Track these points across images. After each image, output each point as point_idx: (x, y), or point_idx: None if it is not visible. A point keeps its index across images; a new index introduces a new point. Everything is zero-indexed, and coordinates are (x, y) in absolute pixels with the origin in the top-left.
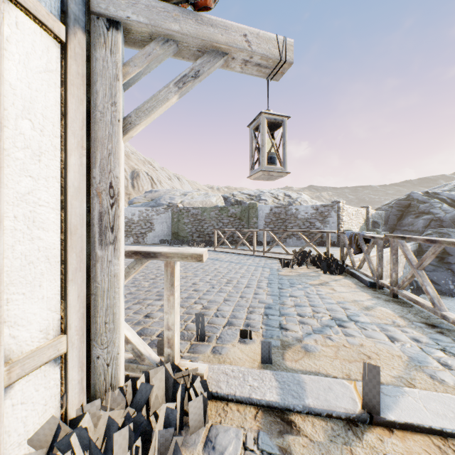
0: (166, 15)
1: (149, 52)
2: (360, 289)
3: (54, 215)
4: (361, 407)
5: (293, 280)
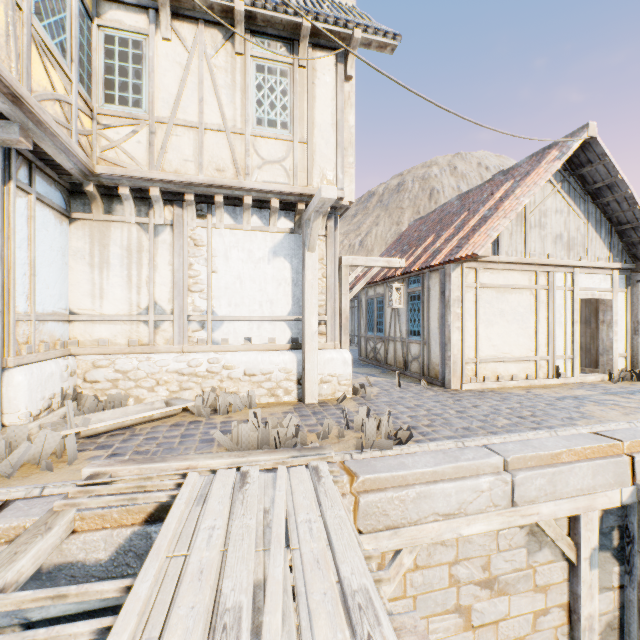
0: None
1: None
2: None
3: (623, 328)
4: None
5: None
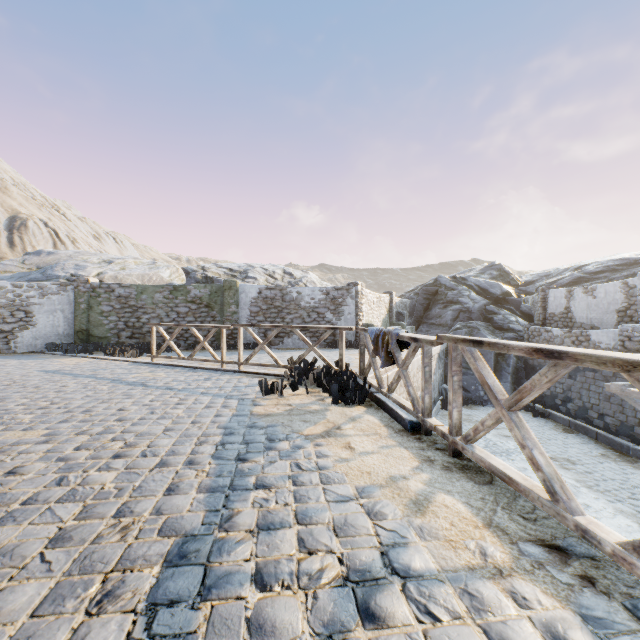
0: None
1: None
2: (396, 440)
3: None
4: None
5: (275, 428)
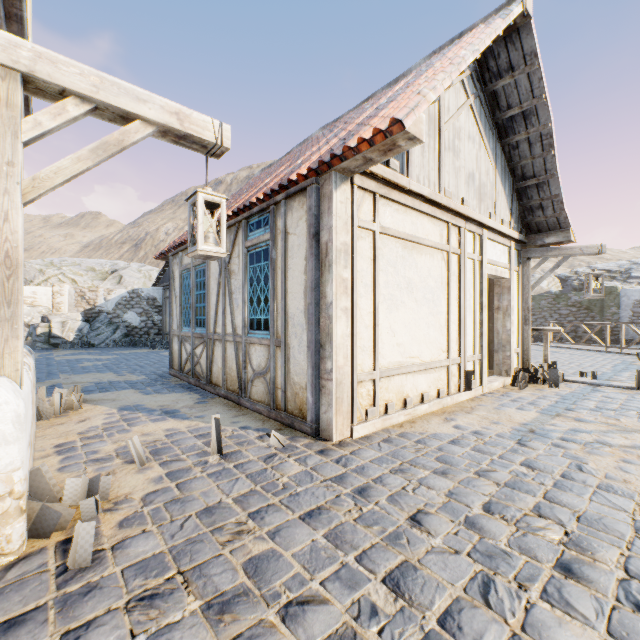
0: (547, 251)
1: (540, 263)
2: None
3: (516, 317)
4: (634, 386)
5: None
